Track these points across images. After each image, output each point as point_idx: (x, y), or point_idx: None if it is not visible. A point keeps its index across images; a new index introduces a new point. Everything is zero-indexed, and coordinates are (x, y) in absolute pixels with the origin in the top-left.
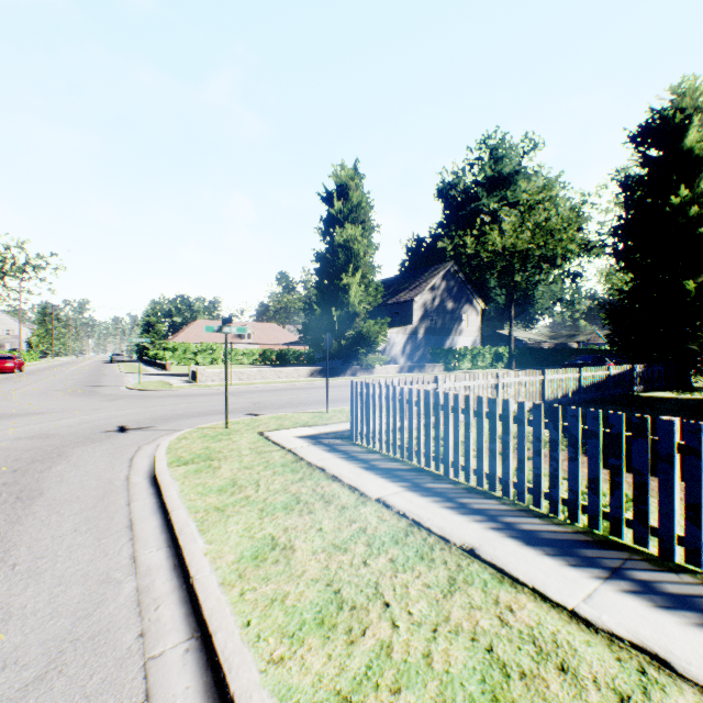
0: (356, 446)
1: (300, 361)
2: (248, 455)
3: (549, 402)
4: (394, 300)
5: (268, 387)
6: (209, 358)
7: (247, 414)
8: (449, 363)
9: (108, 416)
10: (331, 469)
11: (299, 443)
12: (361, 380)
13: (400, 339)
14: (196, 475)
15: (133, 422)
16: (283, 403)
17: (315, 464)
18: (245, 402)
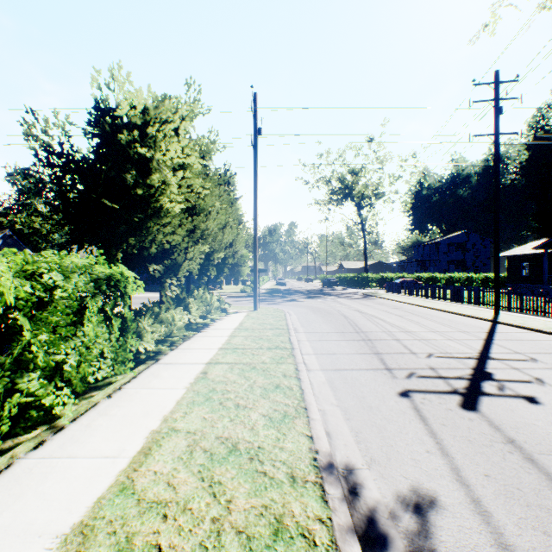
0: None
1: None
2: None
3: None
4: None
5: None
6: None
7: None
8: None
9: None
10: None
11: None
12: None
13: None
14: None
15: None
16: None
17: None
18: None
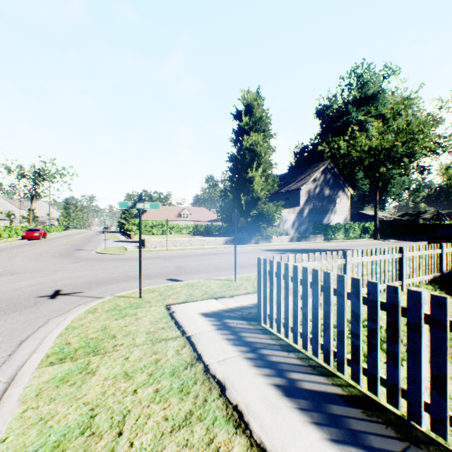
0: (265, 334)
1: (220, 232)
2: (140, 345)
3: (446, 274)
4: (286, 189)
5: (193, 252)
6: (160, 230)
7: (167, 279)
8: (328, 234)
9: (58, 278)
10: (233, 389)
11: (202, 325)
12: (269, 256)
13: (290, 217)
14: (54, 389)
15: (71, 285)
16: (200, 268)
17: (214, 372)
18: (171, 266)
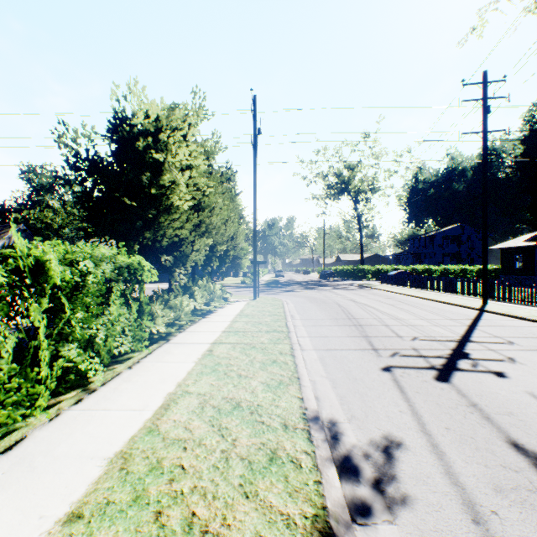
0: None
1: None
2: None
3: None
4: None
5: None
6: None
7: None
8: None
9: None
10: None
11: None
12: None
13: None
14: None
15: None
16: None
17: None
18: None
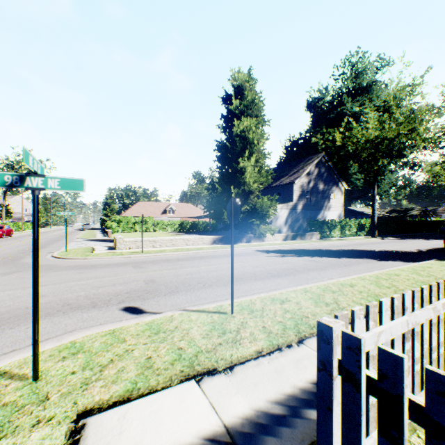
0: None
1: (207, 229)
2: None
3: None
4: (277, 183)
5: (174, 255)
6: (144, 227)
7: (123, 309)
8: (324, 232)
9: None
10: None
11: None
12: (344, 314)
13: (283, 213)
14: None
15: None
16: (179, 282)
17: None
18: (138, 279)
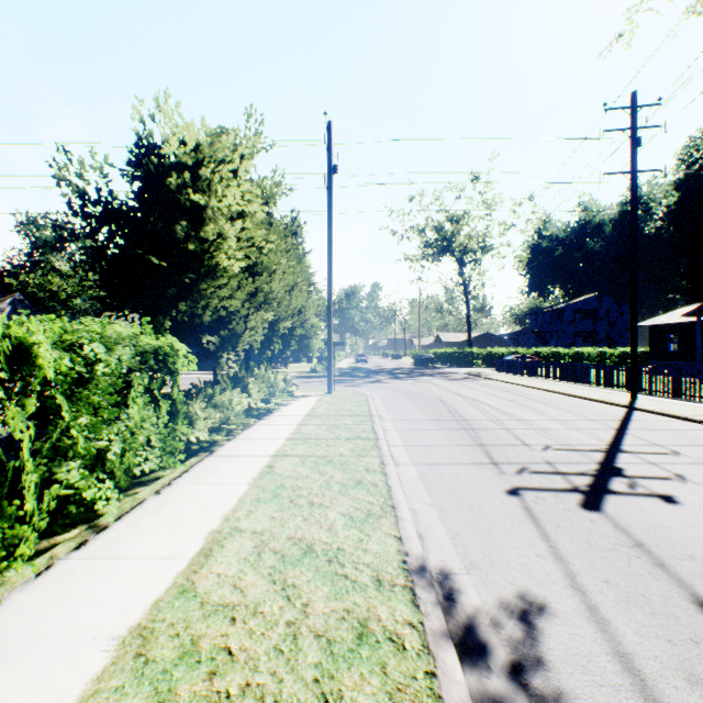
0: None
1: None
2: None
3: None
4: None
5: None
6: None
7: None
8: None
9: None
10: None
11: None
12: None
13: None
14: None
15: None
16: None
17: None
18: None
